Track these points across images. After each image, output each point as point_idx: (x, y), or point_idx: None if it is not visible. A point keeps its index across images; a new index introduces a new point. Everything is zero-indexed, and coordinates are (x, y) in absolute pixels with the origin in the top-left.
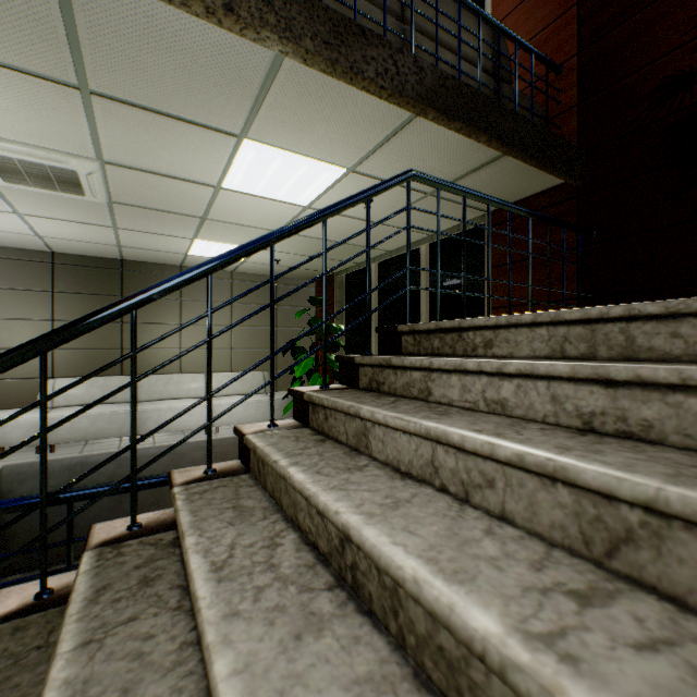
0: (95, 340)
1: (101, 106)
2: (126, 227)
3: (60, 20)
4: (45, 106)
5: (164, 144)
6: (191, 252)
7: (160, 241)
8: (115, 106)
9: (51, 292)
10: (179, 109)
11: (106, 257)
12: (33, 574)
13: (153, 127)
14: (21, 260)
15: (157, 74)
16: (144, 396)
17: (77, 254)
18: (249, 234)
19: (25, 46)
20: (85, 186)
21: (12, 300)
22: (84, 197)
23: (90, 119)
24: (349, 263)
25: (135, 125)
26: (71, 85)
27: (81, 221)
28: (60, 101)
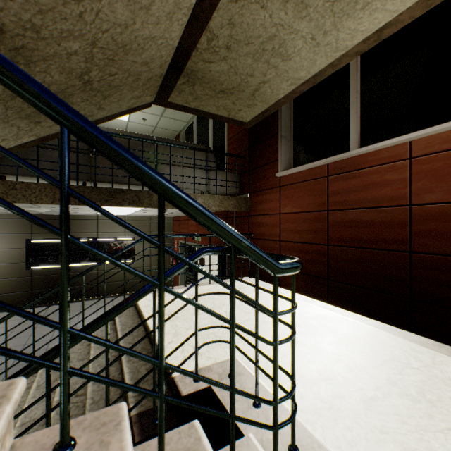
0: None
1: None
2: None
3: None
4: None
5: None
6: None
7: None
8: None
9: None
10: None
11: None
12: None
13: None
14: None
15: None
16: None
17: None
18: None
19: None
20: None
21: None
22: None
23: None
24: (182, 122)
25: None
26: None
27: None
28: None
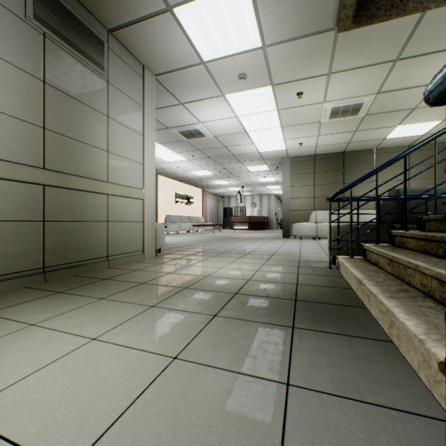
0: (331, 193)
1: (398, 64)
2: (361, 129)
3: (407, 35)
4: (371, 76)
5: (419, 70)
6: (388, 136)
7: (374, 133)
8: (406, 61)
9: (313, 172)
10: (441, 46)
11: (335, 152)
12: (407, 225)
13: (418, 63)
14: (303, 161)
15: (440, 35)
16: (355, 220)
17: (324, 153)
18: (442, 110)
19: (384, 53)
20: (361, 110)
21: (300, 178)
22: (355, 116)
23: (387, 73)
24: None
25: (409, 67)
26: (390, 61)
27: (341, 132)
28: (380, 71)
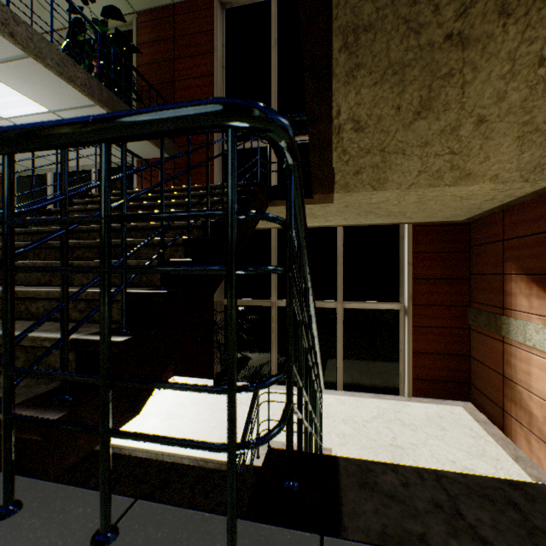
0: None
1: None
2: None
3: None
4: None
5: None
6: None
7: None
8: None
9: None
10: None
11: None
12: None
13: None
14: None
15: None
16: None
17: None
18: None
19: None
20: None
21: None
22: None
23: None
24: None
25: None
26: None
27: None
28: None
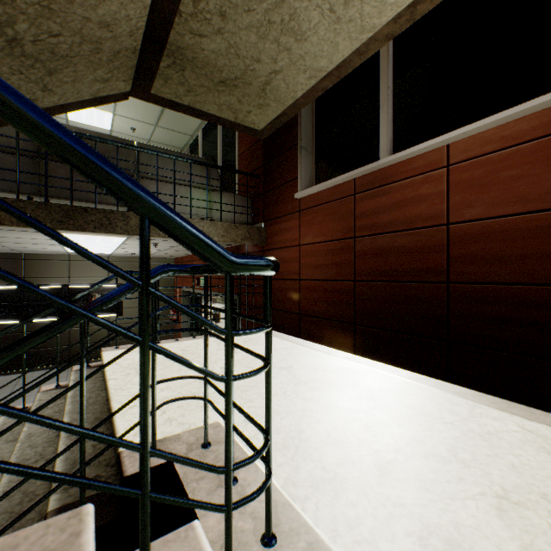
0: None
1: None
2: None
3: None
4: None
5: None
6: (69, 116)
7: None
8: None
9: None
10: None
11: None
12: None
13: None
14: None
15: None
16: None
17: None
18: None
19: None
20: None
21: None
22: None
23: None
24: (185, 135)
25: None
26: None
27: None
28: None
